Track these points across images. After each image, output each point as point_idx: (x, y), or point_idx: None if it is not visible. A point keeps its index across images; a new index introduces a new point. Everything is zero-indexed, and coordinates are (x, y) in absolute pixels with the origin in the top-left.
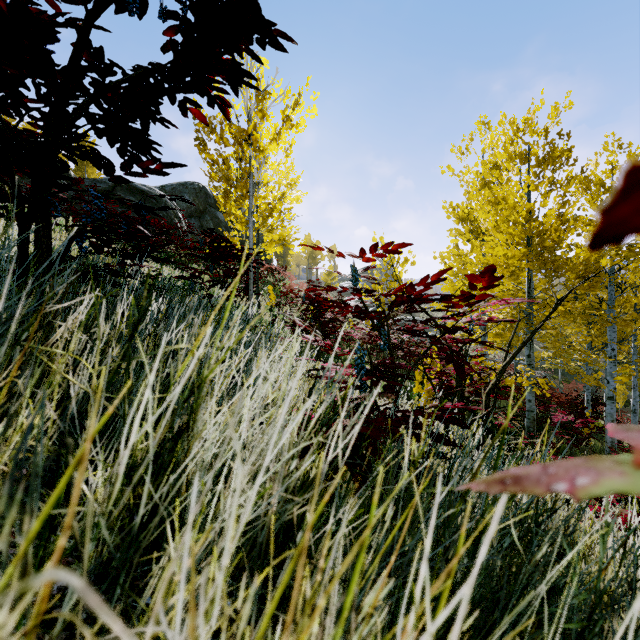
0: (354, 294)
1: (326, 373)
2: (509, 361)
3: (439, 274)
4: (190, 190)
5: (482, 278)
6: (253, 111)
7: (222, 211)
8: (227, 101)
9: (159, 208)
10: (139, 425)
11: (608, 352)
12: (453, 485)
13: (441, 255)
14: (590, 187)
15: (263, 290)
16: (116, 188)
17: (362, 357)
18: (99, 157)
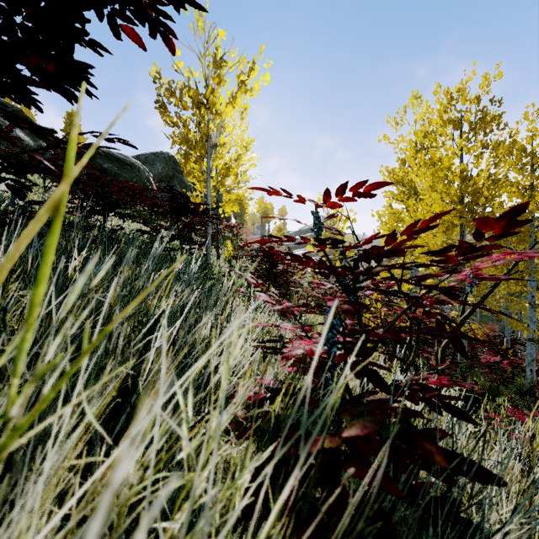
0: (316, 246)
1: (285, 349)
2: (468, 315)
3: (431, 219)
4: (161, 159)
5: (496, 223)
6: (211, 78)
7: (188, 177)
8: (171, 30)
9: (88, 146)
10: (39, 418)
11: (528, 299)
12: (460, 506)
13: (378, 213)
14: (512, 152)
15: (223, 244)
16: (96, 156)
17: (334, 329)
18: (23, 90)
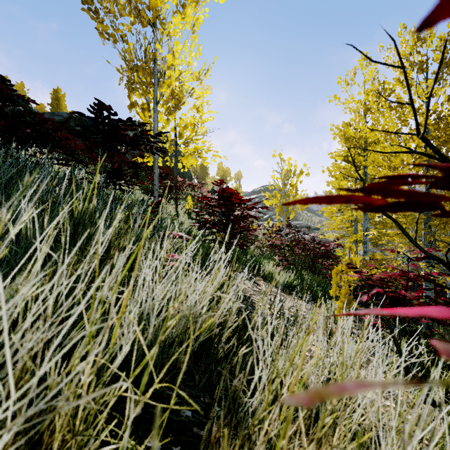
0: None
1: None
2: None
3: None
4: None
5: None
6: None
7: None
8: None
9: None
10: None
11: None
12: None
13: (329, 169)
14: None
15: (185, 200)
16: (69, 120)
17: None
18: None
